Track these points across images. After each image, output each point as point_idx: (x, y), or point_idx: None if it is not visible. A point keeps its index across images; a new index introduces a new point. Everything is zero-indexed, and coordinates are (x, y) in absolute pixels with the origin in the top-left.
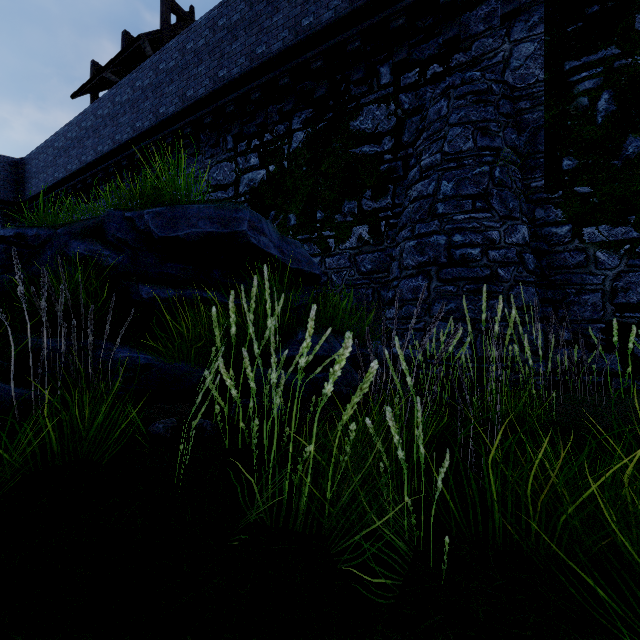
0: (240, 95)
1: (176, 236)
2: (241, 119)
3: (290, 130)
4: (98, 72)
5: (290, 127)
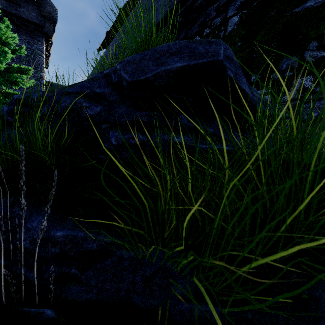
0: (186, 7)
1: (145, 79)
2: (186, 26)
3: (225, 19)
4: (108, 33)
5: (225, 16)
